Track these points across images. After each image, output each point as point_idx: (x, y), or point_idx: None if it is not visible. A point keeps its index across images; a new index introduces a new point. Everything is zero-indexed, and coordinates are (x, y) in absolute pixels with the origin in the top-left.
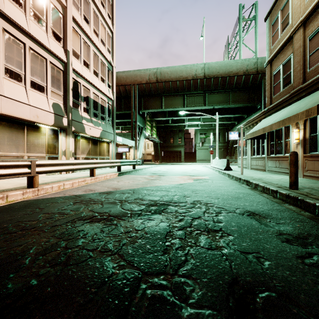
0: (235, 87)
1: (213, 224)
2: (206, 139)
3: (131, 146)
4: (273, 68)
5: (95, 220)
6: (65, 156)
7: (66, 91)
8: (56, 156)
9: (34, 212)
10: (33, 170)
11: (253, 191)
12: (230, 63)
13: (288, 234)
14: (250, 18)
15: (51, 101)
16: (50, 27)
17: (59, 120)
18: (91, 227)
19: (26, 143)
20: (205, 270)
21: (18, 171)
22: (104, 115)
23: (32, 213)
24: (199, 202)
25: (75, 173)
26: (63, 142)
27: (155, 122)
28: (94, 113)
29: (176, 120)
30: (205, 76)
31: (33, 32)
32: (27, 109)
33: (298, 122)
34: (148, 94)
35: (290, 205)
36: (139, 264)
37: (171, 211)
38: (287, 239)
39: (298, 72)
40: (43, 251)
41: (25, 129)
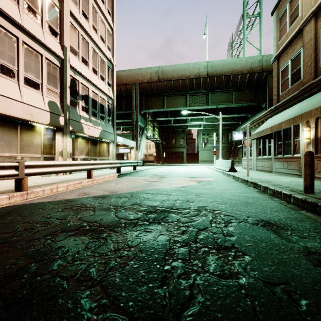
0: (239, 86)
1: (223, 237)
2: (209, 139)
3: (132, 146)
4: (281, 64)
5: (82, 231)
6: (61, 157)
7: (62, 89)
8: (52, 156)
9: (14, 220)
10: (21, 172)
11: (262, 194)
12: (233, 61)
13: (318, 253)
14: (254, 15)
15: (47, 99)
16: (45, 21)
17: (55, 119)
18: (75, 242)
19: (19, 143)
20: (218, 316)
21: (3, 173)
22: (104, 115)
23: (10, 222)
24: (204, 208)
25: (72, 175)
26: (59, 142)
27: (157, 123)
28: (93, 113)
29: (178, 121)
30: (208, 75)
31: (27, 25)
32: (20, 107)
33: (309, 121)
34: (149, 94)
35: (308, 212)
36: (127, 304)
37: (172, 220)
38: (320, 261)
39: (309, 67)
40: (3, 280)
41: (18, 128)
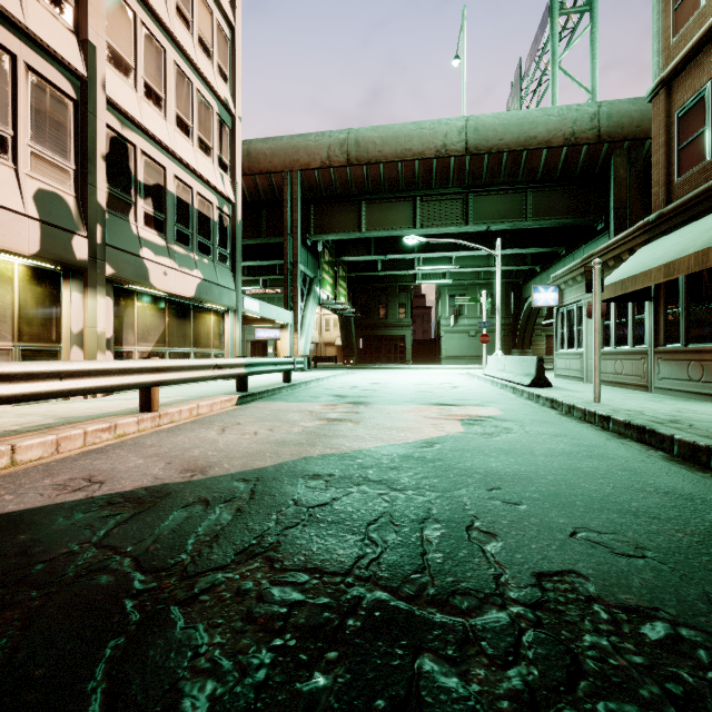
0: (542, 177)
1: None
2: (465, 308)
3: (283, 323)
4: (678, 99)
5: None
6: (81, 349)
7: (84, 162)
8: (52, 348)
9: None
10: None
11: (701, 475)
12: (530, 117)
13: None
14: (579, 7)
15: (32, 184)
16: None
17: (60, 243)
18: None
19: None
20: None
21: None
22: (209, 241)
23: None
24: (571, 589)
25: (112, 398)
26: (73, 307)
27: (343, 268)
28: (179, 234)
29: (395, 264)
30: (468, 149)
31: None
32: None
33: None
34: (326, 197)
35: None
36: None
37: None
38: None
39: None
40: None
41: None
